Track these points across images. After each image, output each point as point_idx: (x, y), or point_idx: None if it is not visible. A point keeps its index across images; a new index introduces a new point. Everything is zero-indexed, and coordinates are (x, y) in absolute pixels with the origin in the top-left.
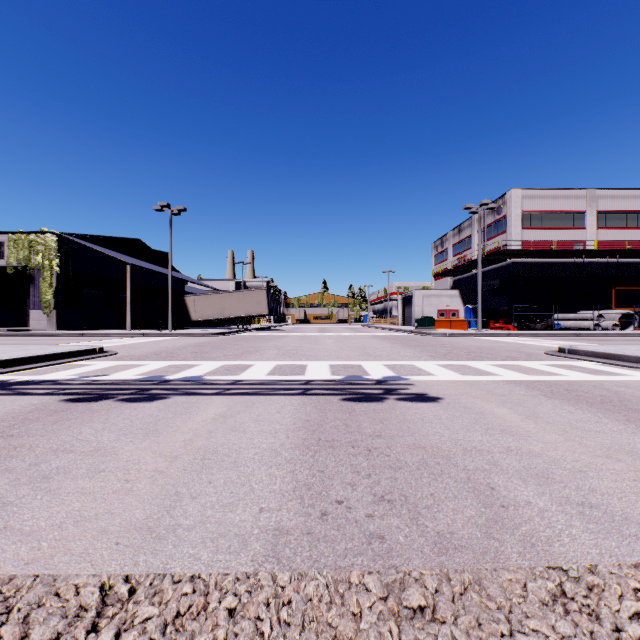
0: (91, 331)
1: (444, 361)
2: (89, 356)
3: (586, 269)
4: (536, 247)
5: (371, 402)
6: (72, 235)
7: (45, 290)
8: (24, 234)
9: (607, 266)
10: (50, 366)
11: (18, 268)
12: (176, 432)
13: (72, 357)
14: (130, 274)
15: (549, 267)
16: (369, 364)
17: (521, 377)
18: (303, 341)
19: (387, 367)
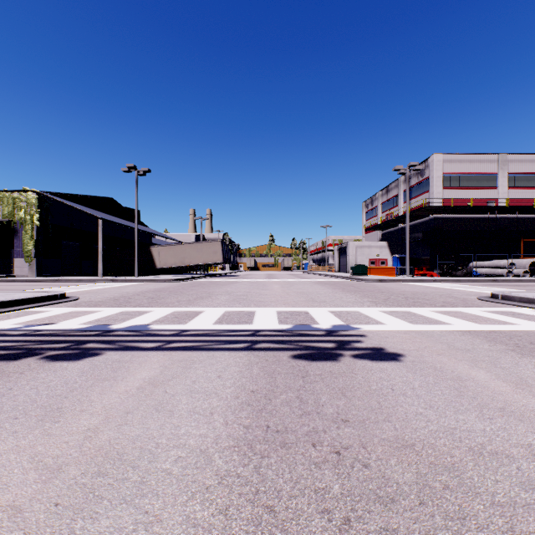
0: (67, 277)
1: (387, 307)
2: (48, 302)
3: (498, 223)
4: (455, 204)
5: (325, 361)
6: (51, 193)
7: (27, 241)
8: (8, 192)
9: (516, 221)
10: (4, 313)
11: (3, 222)
12: (83, 413)
13: (31, 303)
14: (101, 227)
15: (466, 222)
16: (315, 311)
17: (473, 326)
18: (252, 286)
19: (334, 314)
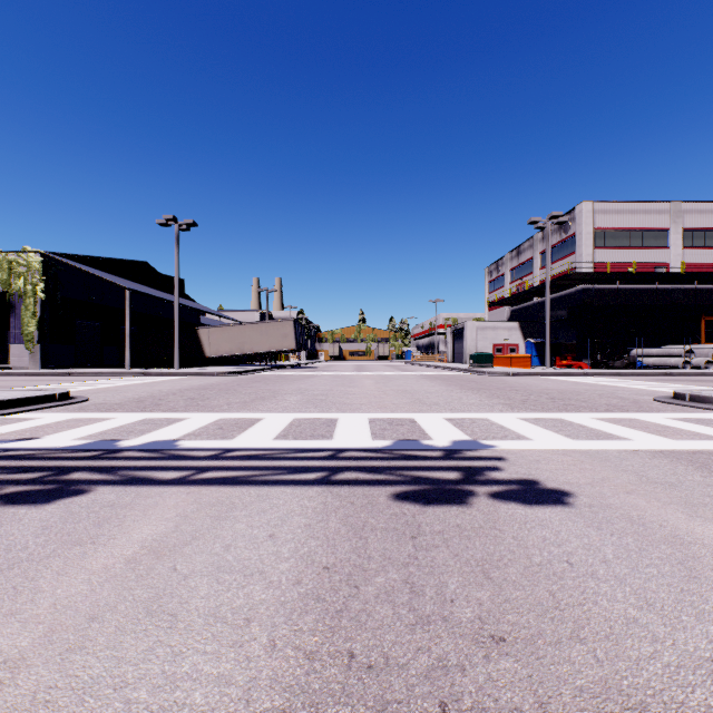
0: (82, 370)
1: (528, 413)
2: (41, 405)
3: (670, 296)
4: (611, 270)
5: (448, 505)
6: (61, 255)
7: (27, 320)
8: (2, 253)
9: (695, 293)
10: None
11: None
12: (10, 620)
13: (15, 407)
14: (129, 301)
15: (626, 294)
16: (425, 418)
17: (664, 443)
18: (335, 382)
19: (452, 423)
